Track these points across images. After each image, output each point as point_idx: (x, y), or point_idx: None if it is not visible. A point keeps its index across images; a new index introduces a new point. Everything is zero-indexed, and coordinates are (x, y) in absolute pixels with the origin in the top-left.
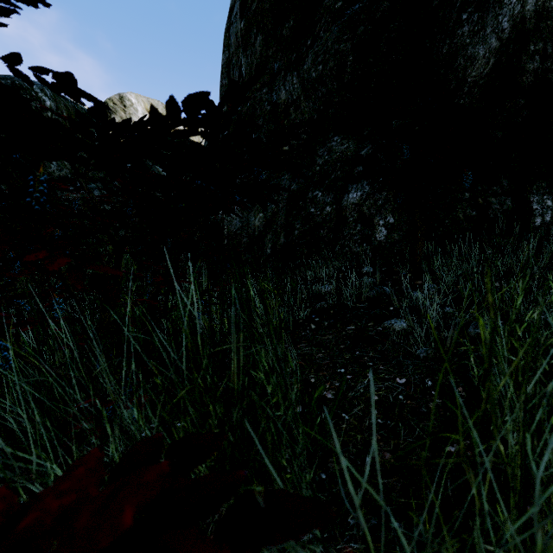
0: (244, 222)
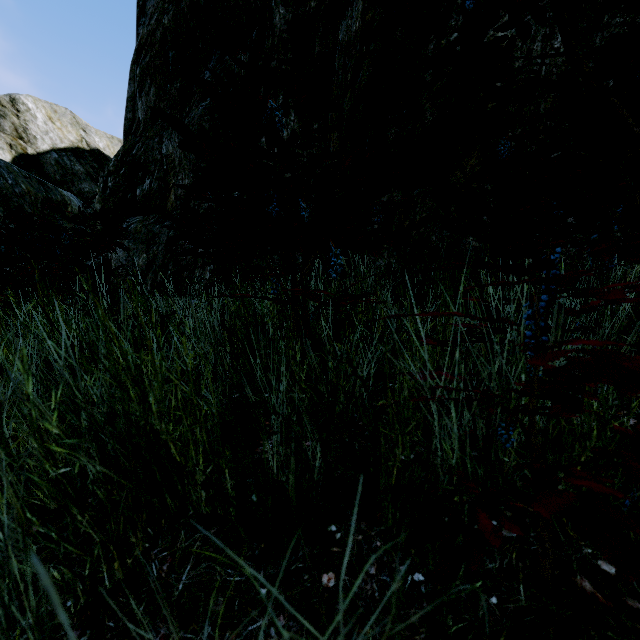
0: (129, 261)
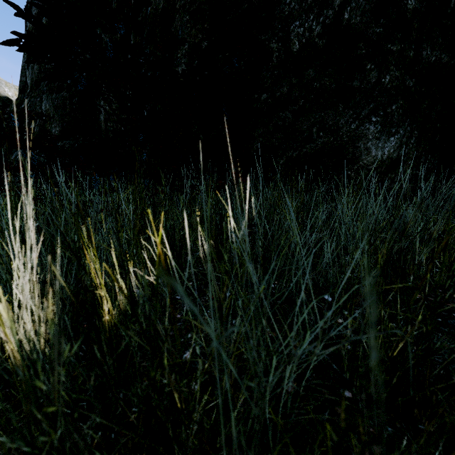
0: (16, 179)
